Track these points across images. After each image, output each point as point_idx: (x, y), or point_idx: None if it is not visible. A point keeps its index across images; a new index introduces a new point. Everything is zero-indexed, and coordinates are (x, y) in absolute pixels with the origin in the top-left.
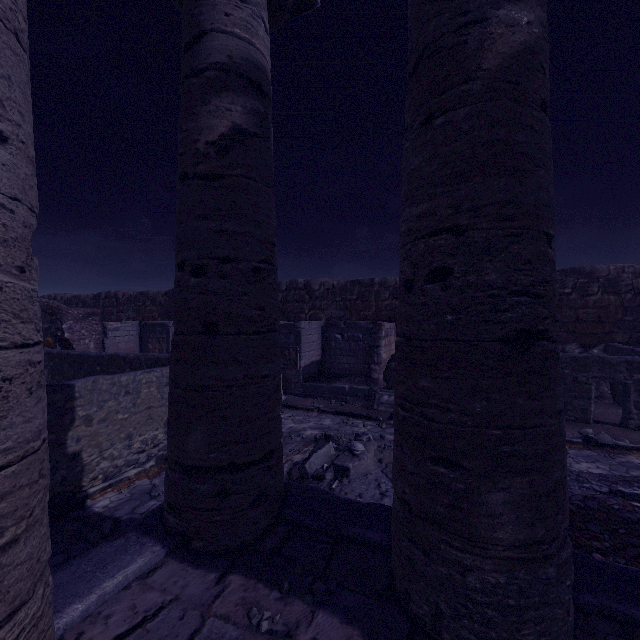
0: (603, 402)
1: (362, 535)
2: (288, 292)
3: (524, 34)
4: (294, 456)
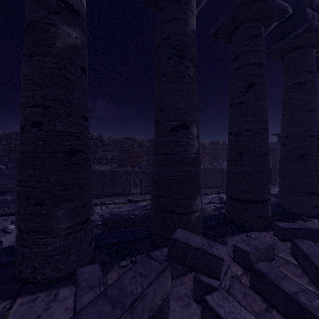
0: (137, 187)
1: None
2: None
3: (74, 40)
4: None
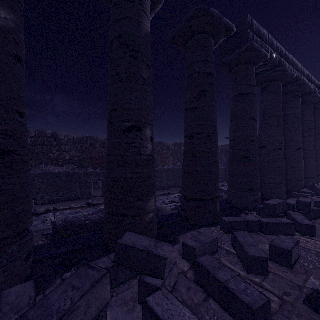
0: (100, 189)
1: None
2: None
3: (3, 22)
4: None
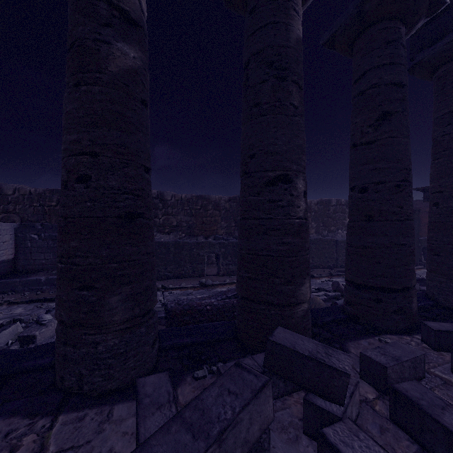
0: (213, 266)
1: (34, 364)
2: None
3: (132, 62)
4: None
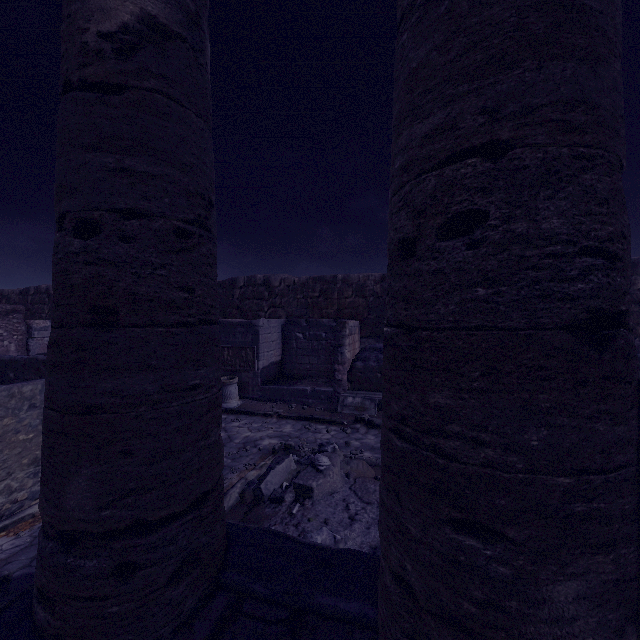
0: None
1: (333, 606)
2: (246, 288)
3: None
4: (248, 473)
